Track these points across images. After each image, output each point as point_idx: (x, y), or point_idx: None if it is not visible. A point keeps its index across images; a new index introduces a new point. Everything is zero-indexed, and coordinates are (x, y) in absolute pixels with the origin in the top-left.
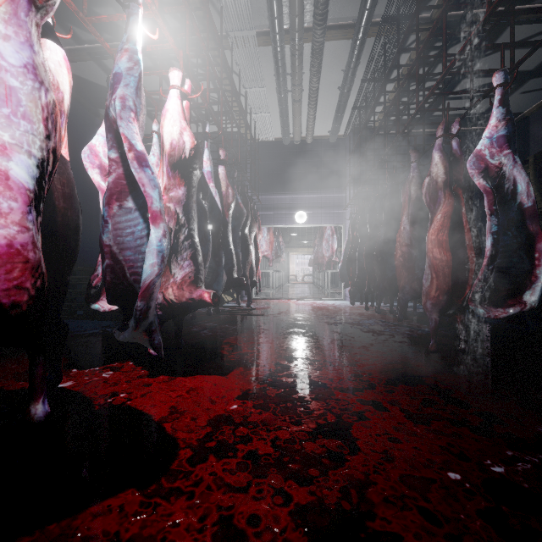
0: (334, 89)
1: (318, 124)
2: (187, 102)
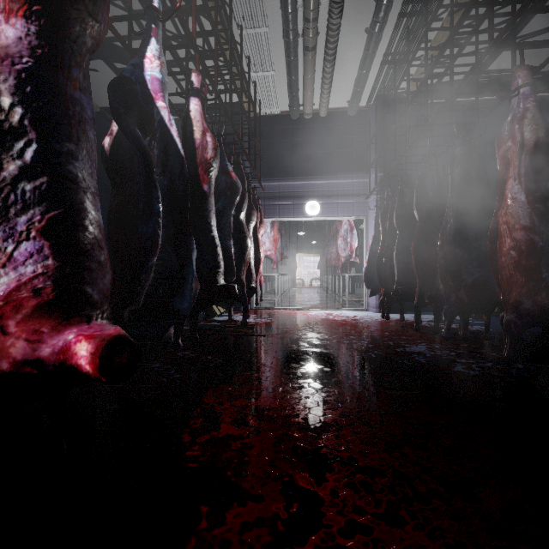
0: (360, 32)
1: (334, 89)
2: None
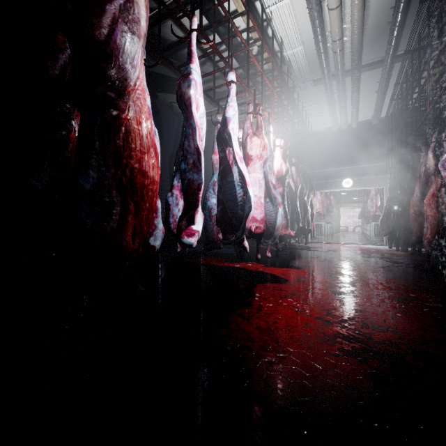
0: (372, 92)
1: (361, 114)
2: (282, 149)
